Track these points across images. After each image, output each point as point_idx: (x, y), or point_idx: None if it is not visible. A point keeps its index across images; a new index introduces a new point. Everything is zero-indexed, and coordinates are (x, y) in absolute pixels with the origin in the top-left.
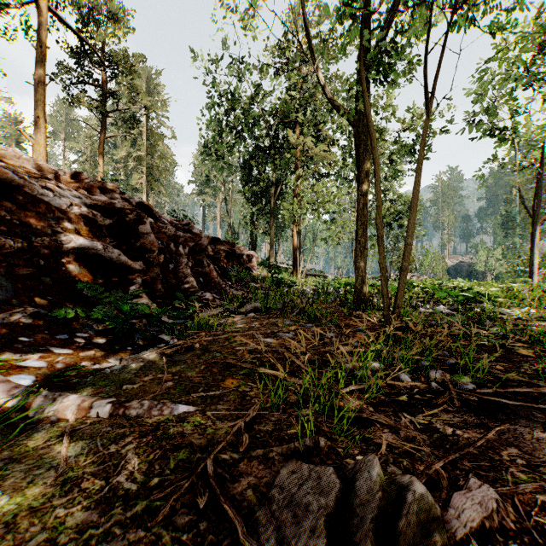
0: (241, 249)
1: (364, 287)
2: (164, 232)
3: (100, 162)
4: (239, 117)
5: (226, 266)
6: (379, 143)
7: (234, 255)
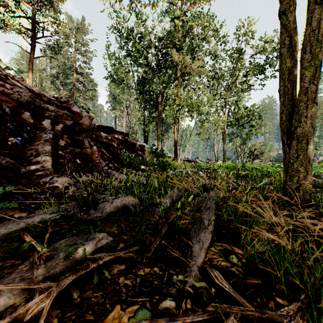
0: (135, 140)
1: (309, 168)
2: (5, 92)
3: (29, 76)
4: (134, 44)
5: (119, 152)
6: (239, 61)
7: (127, 143)
